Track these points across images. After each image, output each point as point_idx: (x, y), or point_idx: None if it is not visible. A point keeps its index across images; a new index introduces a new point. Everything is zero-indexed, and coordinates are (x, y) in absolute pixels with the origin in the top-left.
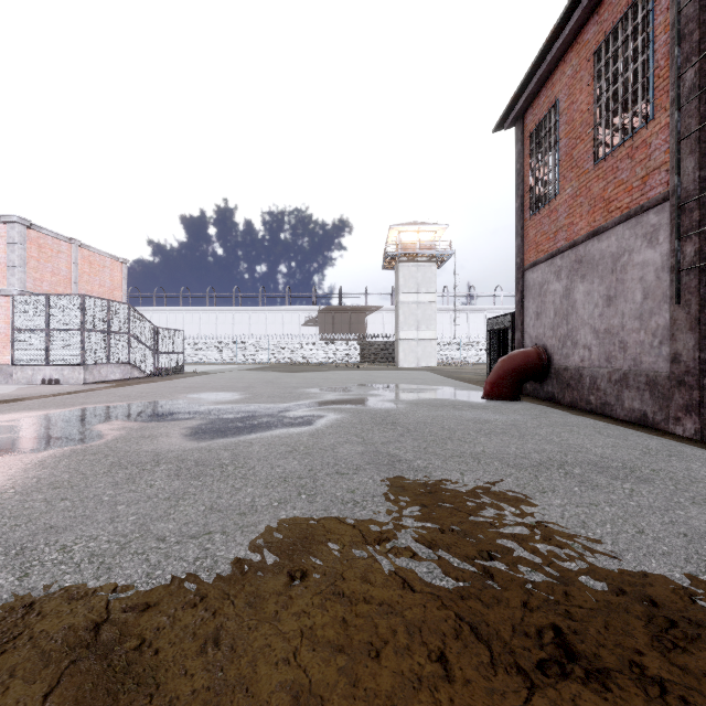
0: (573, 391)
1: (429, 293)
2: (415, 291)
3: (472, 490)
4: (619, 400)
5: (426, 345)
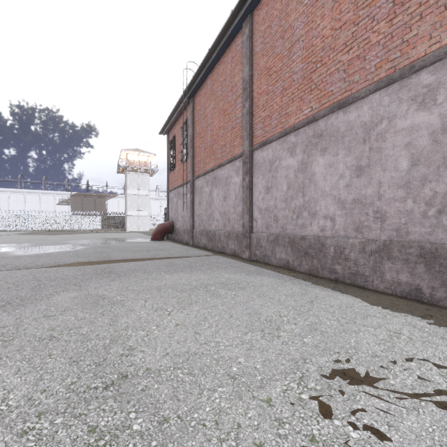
0: (177, 236)
1: (145, 190)
2: (137, 188)
3: (120, 253)
4: (184, 237)
5: (143, 219)
